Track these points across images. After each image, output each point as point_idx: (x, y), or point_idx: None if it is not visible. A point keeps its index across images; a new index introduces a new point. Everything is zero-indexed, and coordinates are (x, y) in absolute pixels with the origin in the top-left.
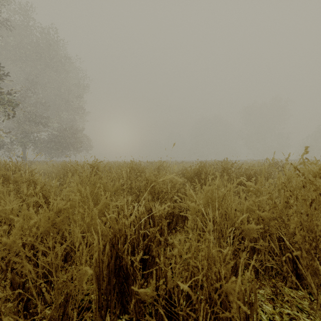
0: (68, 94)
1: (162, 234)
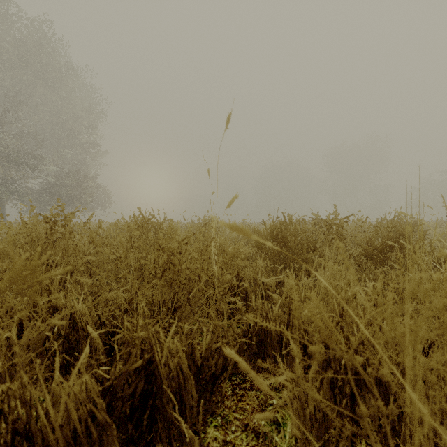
0: (73, 122)
1: None
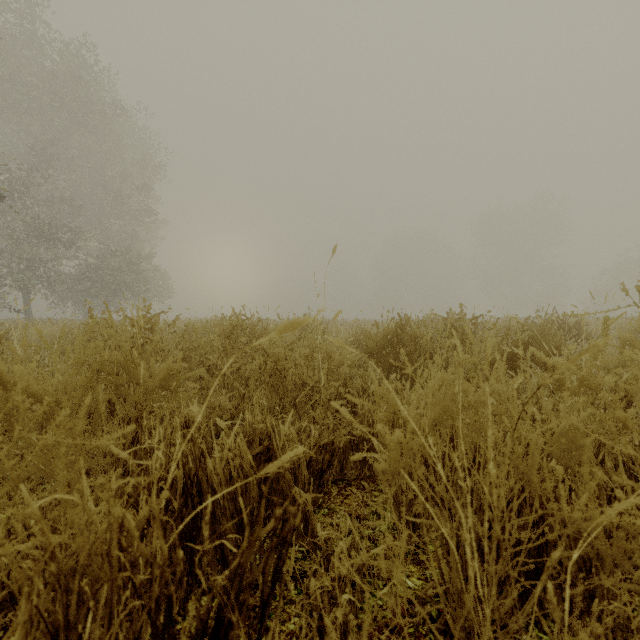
0: (121, 181)
1: (287, 544)
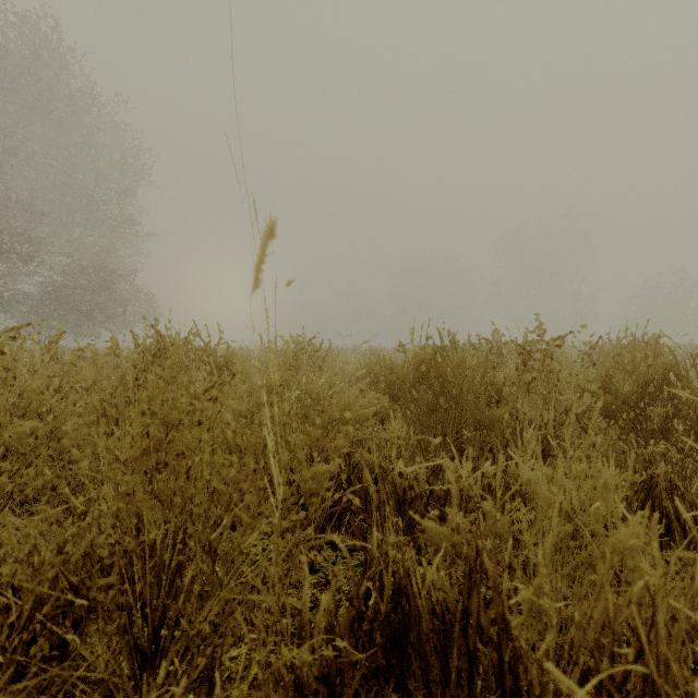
0: (95, 185)
1: None
